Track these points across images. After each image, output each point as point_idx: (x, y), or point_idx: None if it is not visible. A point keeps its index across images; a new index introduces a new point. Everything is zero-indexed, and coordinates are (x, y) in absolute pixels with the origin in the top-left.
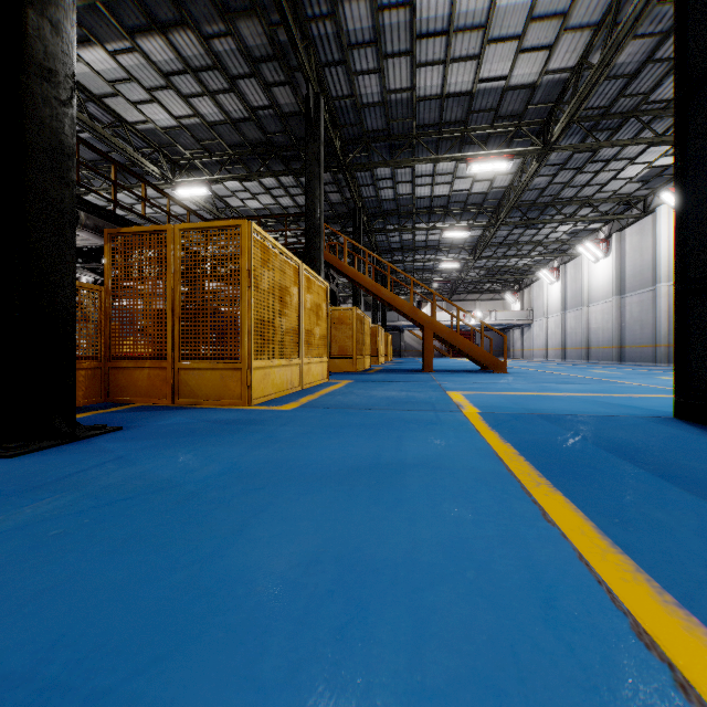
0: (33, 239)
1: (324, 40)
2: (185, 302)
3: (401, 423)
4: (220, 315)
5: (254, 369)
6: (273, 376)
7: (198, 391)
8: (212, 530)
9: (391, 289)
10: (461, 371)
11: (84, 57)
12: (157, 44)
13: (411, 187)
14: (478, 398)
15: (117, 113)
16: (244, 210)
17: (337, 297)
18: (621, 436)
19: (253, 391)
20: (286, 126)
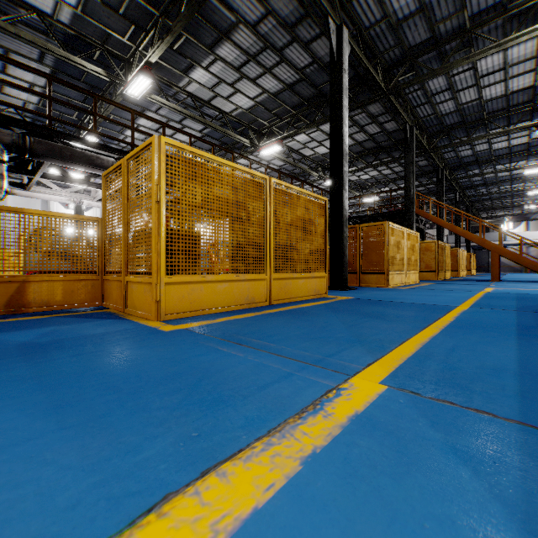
0: (343, 242)
1: (415, 97)
2: (363, 251)
3: (448, 292)
4: (376, 255)
5: (389, 274)
6: (395, 277)
7: (368, 282)
8: (401, 296)
9: (477, 214)
10: (525, 281)
11: (296, 139)
12: (327, 125)
13: (487, 145)
14: (500, 289)
15: (303, 154)
16: (358, 181)
17: (424, 232)
18: (534, 297)
19: (389, 282)
20: (390, 137)
